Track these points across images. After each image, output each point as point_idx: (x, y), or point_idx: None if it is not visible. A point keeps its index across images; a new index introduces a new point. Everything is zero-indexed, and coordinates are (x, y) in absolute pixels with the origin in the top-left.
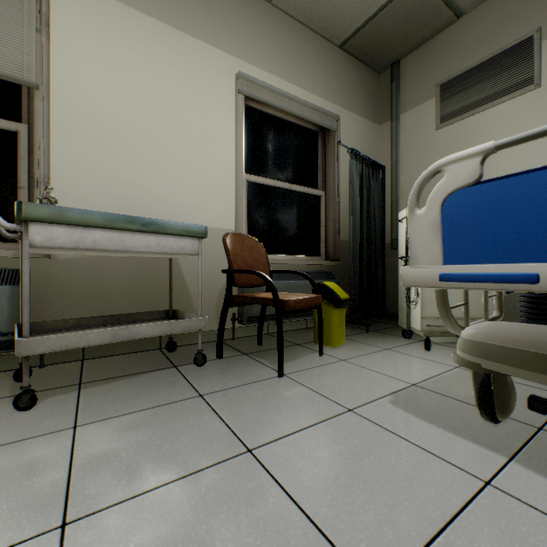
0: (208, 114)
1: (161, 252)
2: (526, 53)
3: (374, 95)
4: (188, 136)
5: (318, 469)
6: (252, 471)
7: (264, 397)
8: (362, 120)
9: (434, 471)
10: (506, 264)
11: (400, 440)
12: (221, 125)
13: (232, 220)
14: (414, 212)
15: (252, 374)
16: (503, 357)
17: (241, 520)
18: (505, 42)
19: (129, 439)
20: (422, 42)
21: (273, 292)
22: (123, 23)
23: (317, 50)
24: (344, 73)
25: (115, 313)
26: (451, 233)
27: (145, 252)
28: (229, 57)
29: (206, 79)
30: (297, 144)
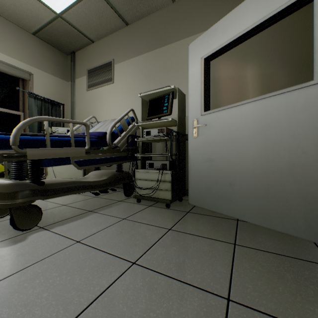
0: None
1: None
2: (110, 67)
3: (64, 65)
4: None
5: None
6: None
7: None
8: (54, 77)
9: None
10: None
11: None
12: None
13: None
14: None
15: None
16: None
17: None
18: (106, 60)
19: None
20: (82, 47)
21: None
22: None
23: (13, 32)
24: (38, 49)
25: None
26: None
27: None
28: None
29: None
30: None
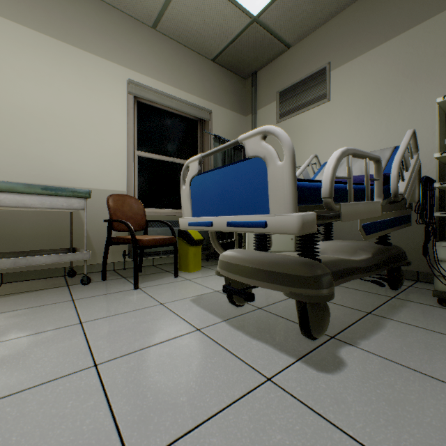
0: (104, 108)
1: (54, 208)
2: (322, 78)
3: (242, 95)
4: (88, 124)
5: (113, 328)
6: (75, 330)
7: (114, 299)
8: (232, 112)
9: (177, 326)
10: (206, 217)
11: (174, 315)
12: (115, 116)
13: (124, 184)
14: (182, 187)
15: (118, 288)
16: (225, 267)
17: (52, 347)
18: (313, 68)
19: (10, 321)
20: (269, 61)
21: (132, 234)
22: (35, 44)
23: (194, 63)
24: (216, 79)
25: (29, 250)
26: (194, 200)
27: (41, 208)
28: (122, 68)
29: (103, 84)
30: (181, 129)
